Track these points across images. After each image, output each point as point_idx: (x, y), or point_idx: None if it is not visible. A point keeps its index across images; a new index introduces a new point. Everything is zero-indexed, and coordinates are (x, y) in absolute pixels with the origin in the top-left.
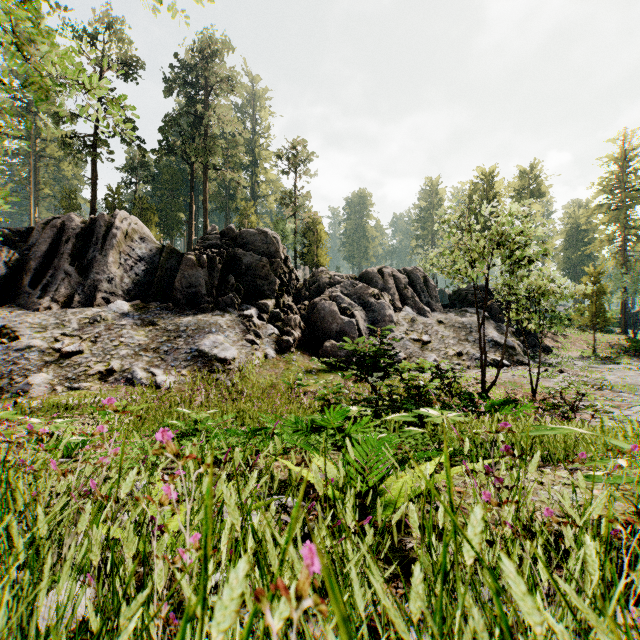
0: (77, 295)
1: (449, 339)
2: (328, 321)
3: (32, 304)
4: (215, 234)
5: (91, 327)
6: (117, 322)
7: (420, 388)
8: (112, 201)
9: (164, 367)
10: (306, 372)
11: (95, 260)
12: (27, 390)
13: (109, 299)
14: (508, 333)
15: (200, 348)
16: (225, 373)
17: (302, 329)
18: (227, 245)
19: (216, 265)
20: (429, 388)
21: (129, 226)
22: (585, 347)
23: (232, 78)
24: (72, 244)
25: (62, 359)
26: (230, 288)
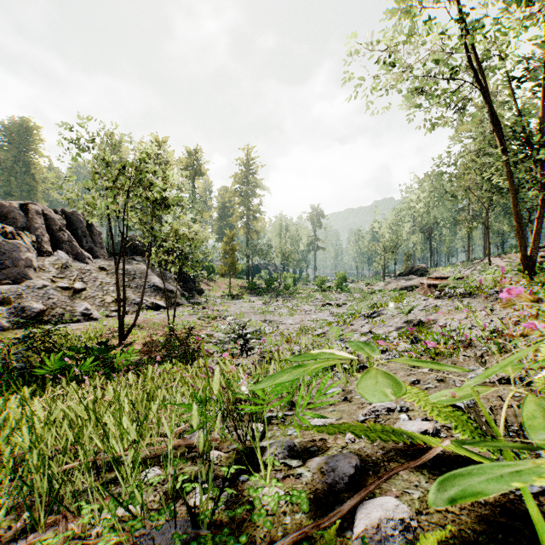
0: None
1: (109, 286)
2: None
3: None
4: None
5: None
6: None
7: None
8: None
9: None
10: None
11: None
12: None
13: None
14: (171, 279)
15: None
16: None
17: None
18: None
19: None
20: None
21: None
22: (227, 289)
23: None
24: None
25: None
26: None
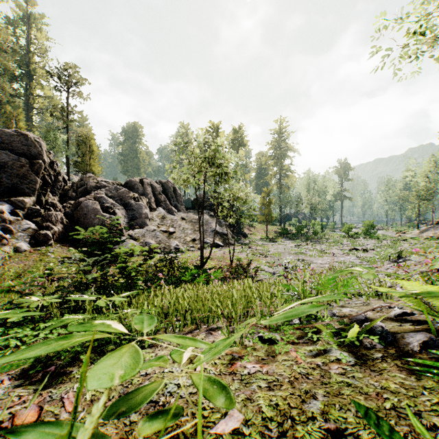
0: None
1: (188, 230)
2: (90, 217)
3: None
4: None
5: None
6: None
7: (126, 268)
8: None
9: None
10: (62, 261)
11: None
12: None
13: None
14: (224, 226)
15: None
16: None
17: (64, 224)
18: None
19: None
20: (133, 268)
21: None
22: (263, 233)
23: None
24: None
25: None
26: None
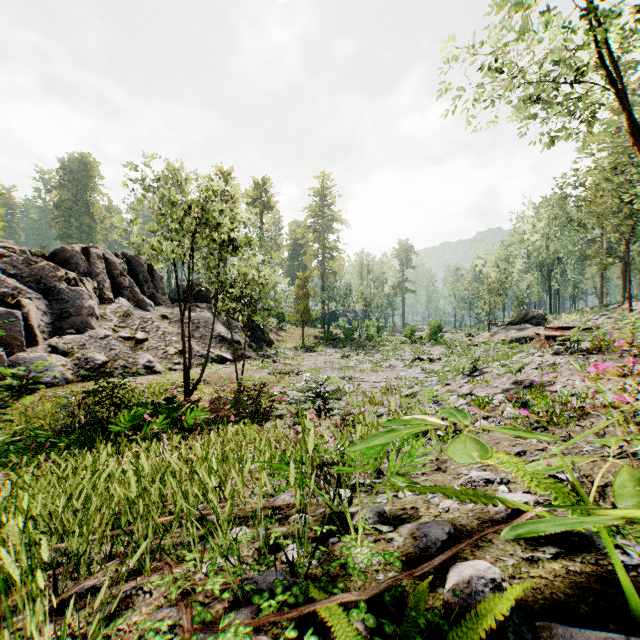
0: None
1: (172, 336)
2: None
3: None
4: None
5: None
6: None
7: None
8: None
9: None
10: None
11: None
12: None
13: None
14: (237, 328)
15: None
16: None
17: None
18: None
19: None
20: None
21: None
22: (299, 339)
23: None
24: None
25: None
26: None
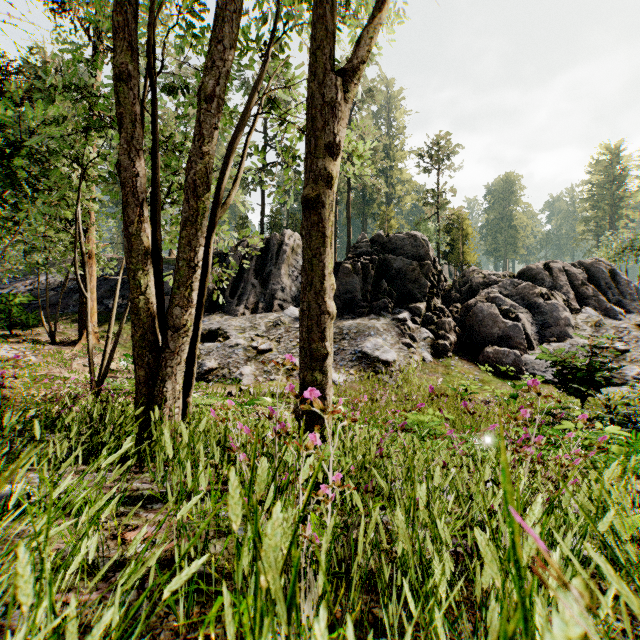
0: (261, 303)
1: None
2: (487, 325)
3: (232, 311)
4: (365, 242)
5: (275, 329)
6: (293, 325)
7: None
8: (274, 221)
9: (334, 366)
10: (468, 378)
11: (271, 273)
12: (240, 379)
13: (282, 305)
14: None
15: (363, 350)
16: (387, 374)
17: (457, 333)
18: (377, 251)
19: (369, 271)
20: None
21: (294, 242)
22: None
23: (374, 89)
24: (255, 261)
25: (258, 355)
26: (382, 293)
